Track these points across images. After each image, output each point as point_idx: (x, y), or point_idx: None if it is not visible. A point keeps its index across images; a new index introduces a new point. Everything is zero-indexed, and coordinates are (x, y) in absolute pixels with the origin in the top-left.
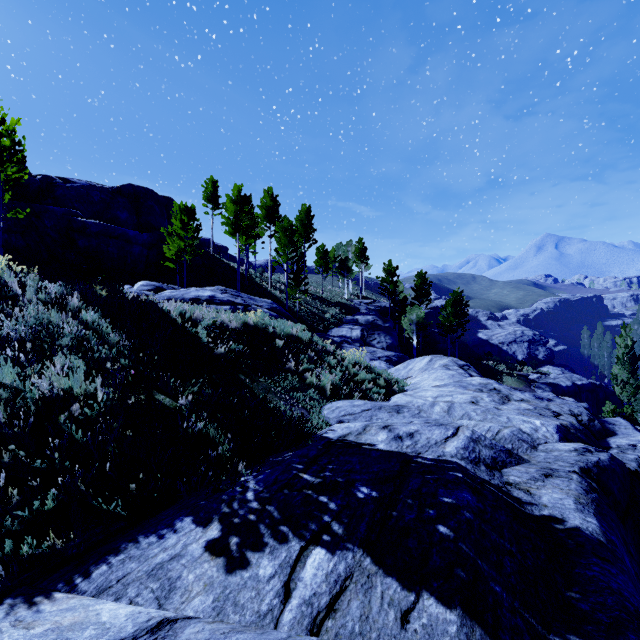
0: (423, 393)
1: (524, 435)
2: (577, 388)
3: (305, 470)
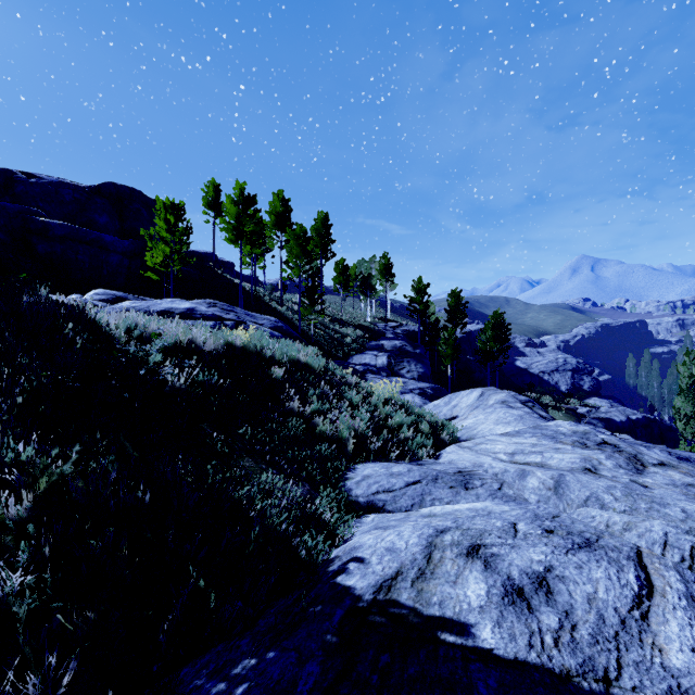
0: (489, 446)
1: None
2: (632, 423)
3: None
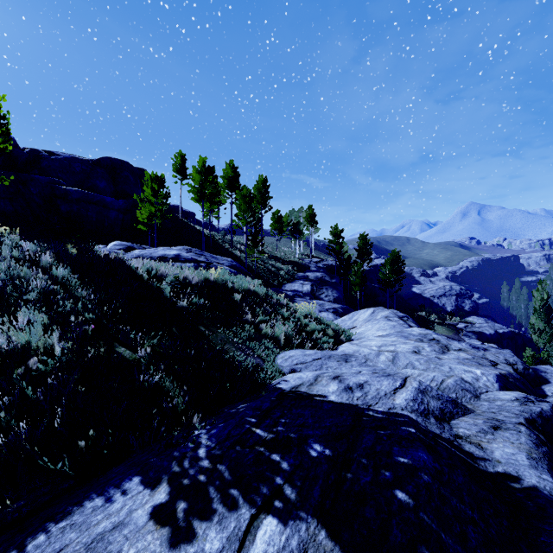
0: (368, 342)
1: (466, 384)
2: (499, 336)
3: (258, 424)
